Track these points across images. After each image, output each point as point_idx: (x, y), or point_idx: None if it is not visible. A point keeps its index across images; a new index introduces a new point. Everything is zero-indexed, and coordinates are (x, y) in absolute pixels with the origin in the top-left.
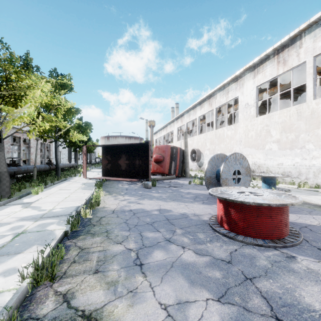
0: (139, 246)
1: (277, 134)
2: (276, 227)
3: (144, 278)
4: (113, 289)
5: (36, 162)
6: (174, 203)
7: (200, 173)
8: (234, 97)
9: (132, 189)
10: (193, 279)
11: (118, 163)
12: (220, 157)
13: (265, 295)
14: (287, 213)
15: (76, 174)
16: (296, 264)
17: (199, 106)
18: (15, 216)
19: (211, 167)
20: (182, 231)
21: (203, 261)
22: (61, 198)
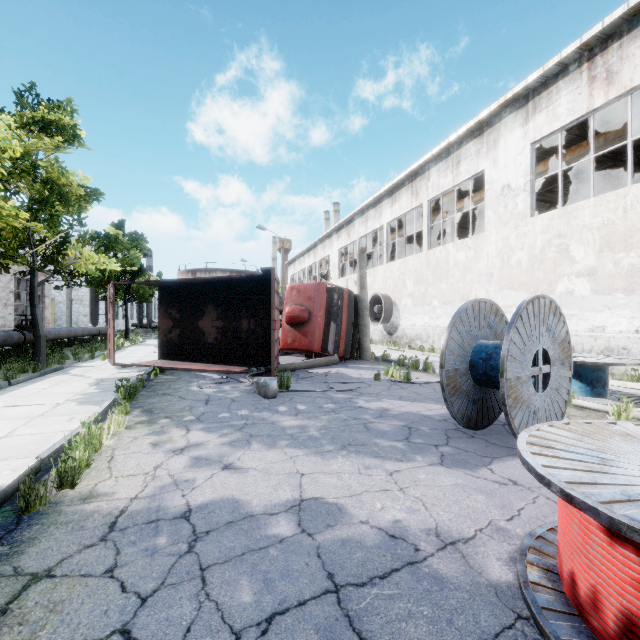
0: None
1: (588, 255)
2: None
3: None
4: None
5: (3, 324)
6: (348, 462)
7: (391, 349)
8: (475, 173)
9: (222, 400)
10: None
11: (198, 327)
12: (481, 311)
13: None
14: None
15: (101, 352)
16: None
17: (389, 198)
18: None
19: (458, 341)
20: None
21: None
22: None
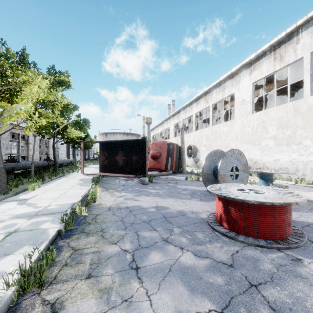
0: (135, 246)
1: (273, 130)
2: (279, 227)
3: (140, 284)
4: (106, 297)
5: (35, 158)
6: (171, 200)
7: (196, 169)
8: (231, 94)
9: (129, 185)
10: (193, 285)
11: (115, 159)
12: (217, 153)
13: (273, 305)
14: (290, 212)
15: (74, 170)
16: (303, 268)
17: (196, 102)
18: (9, 213)
19: (208, 164)
20: (180, 230)
21: (204, 264)
22: (58, 195)
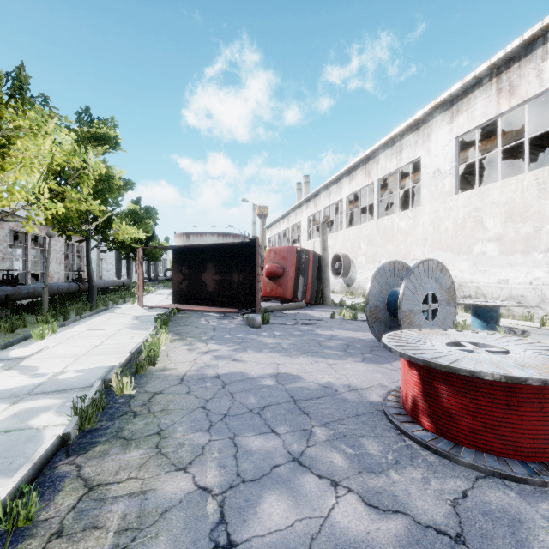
0: (229, 477)
1: (496, 225)
2: None
3: None
4: None
5: (58, 277)
6: (305, 359)
7: (349, 298)
8: (413, 159)
9: (224, 328)
10: None
11: (201, 280)
12: (395, 268)
13: None
14: None
15: (128, 298)
16: None
17: (348, 177)
18: None
19: (378, 288)
20: (328, 433)
21: (391, 535)
22: (86, 348)
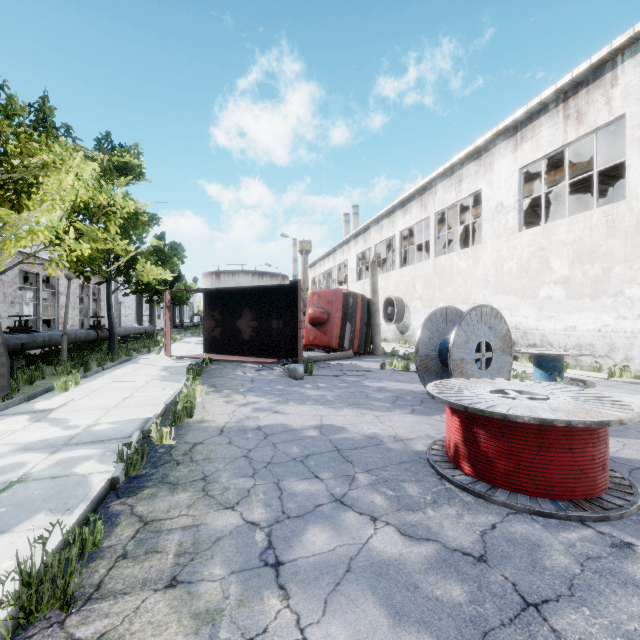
0: (275, 514)
1: (563, 266)
2: (582, 472)
3: (284, 601)
4: (209, 632)
5: (72, 323)
6: (351, 411)
7: (403, 347)
8: (474, 191)
9: (263, 380)
10: (399, 604)
11: (236, 327)
12: (448, 315)
13: None
14: (605, 441)
15: (152, 348)
16: (637, 564)
17: (402, 209)
18: (11, 441)
19: (429, 336)
20: (371, 478)
21: (422, 556)
22: (115, 401)
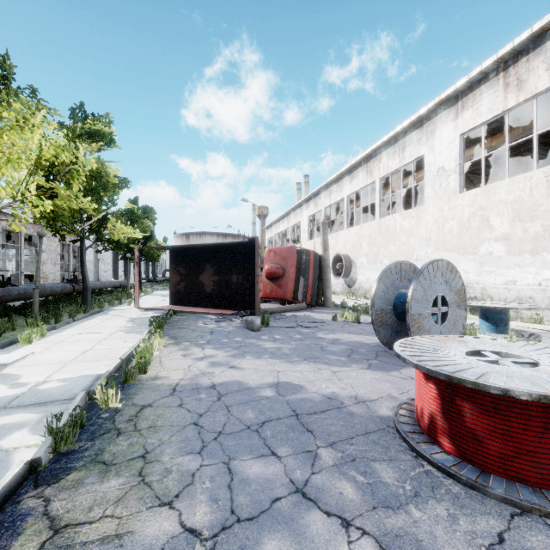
0: (221, 515)
1: (503, 224)
2: None
3: None
4: None
5: (53, 278)
6: (307, 366)
7: (350, 299)
8: (417, 157)
9: (222, 332)
10: None
11: (199, 281)
12: (402, 269)
13: None
14: None
15: (124, 300)
16: None
17: (349, 176)
18: None
19: (384, 290)
20: (336, 455)
21: None
22: (74, 354)
